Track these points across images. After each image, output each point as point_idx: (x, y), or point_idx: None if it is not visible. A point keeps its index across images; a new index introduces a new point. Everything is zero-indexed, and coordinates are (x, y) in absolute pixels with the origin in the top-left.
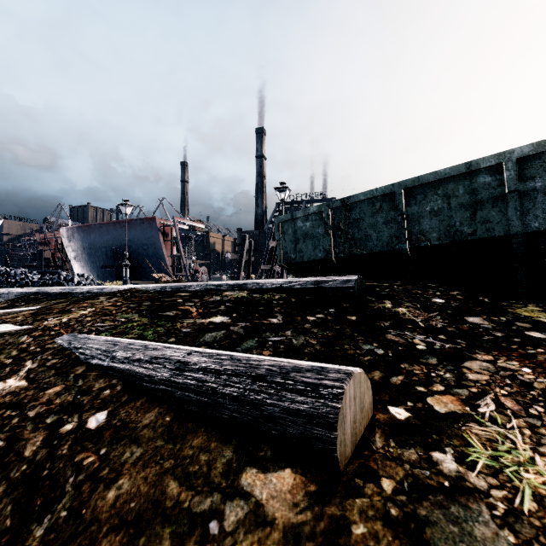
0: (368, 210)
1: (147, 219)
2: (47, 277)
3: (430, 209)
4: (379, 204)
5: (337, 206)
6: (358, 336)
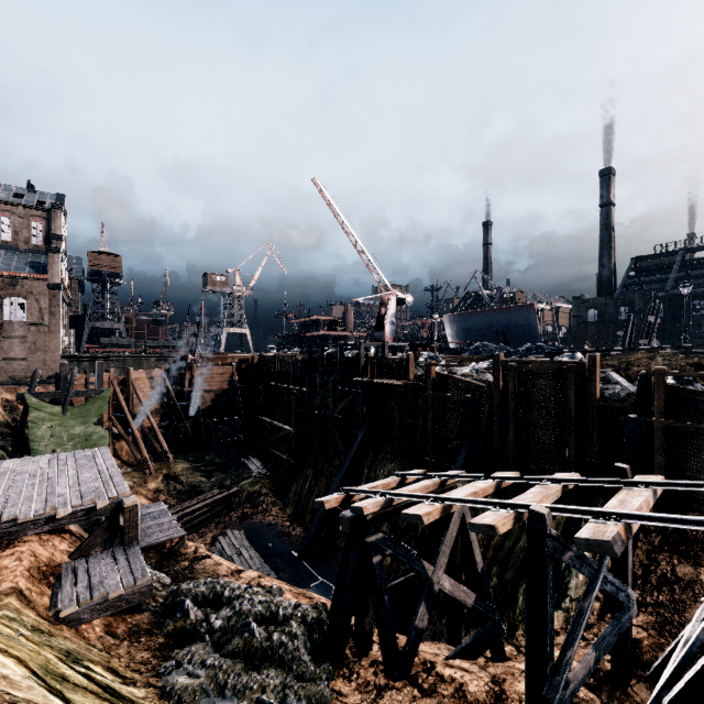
0: None
1: (525, 306)
2: (555, 347)
3: None
4: None
5: None
6: None
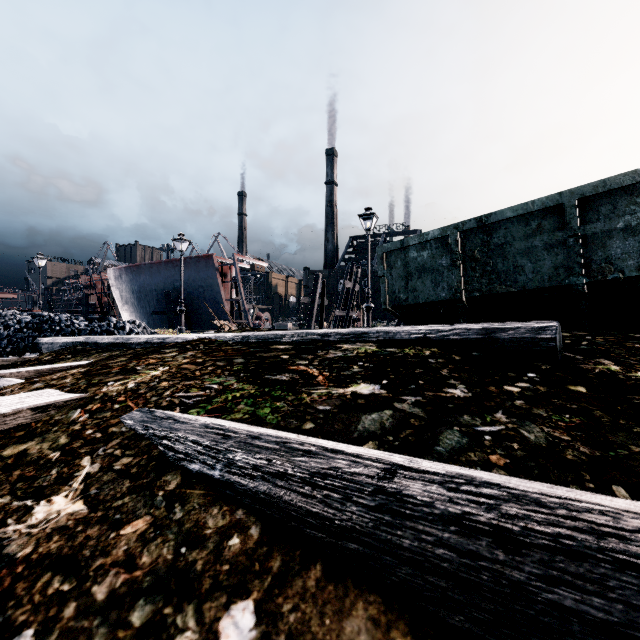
0: (519, 231)
1: (203, 257)
2: (95, 324)
3: (624, 225)
4: (536, 222)
5: (470, 228)
6: (632, 426)
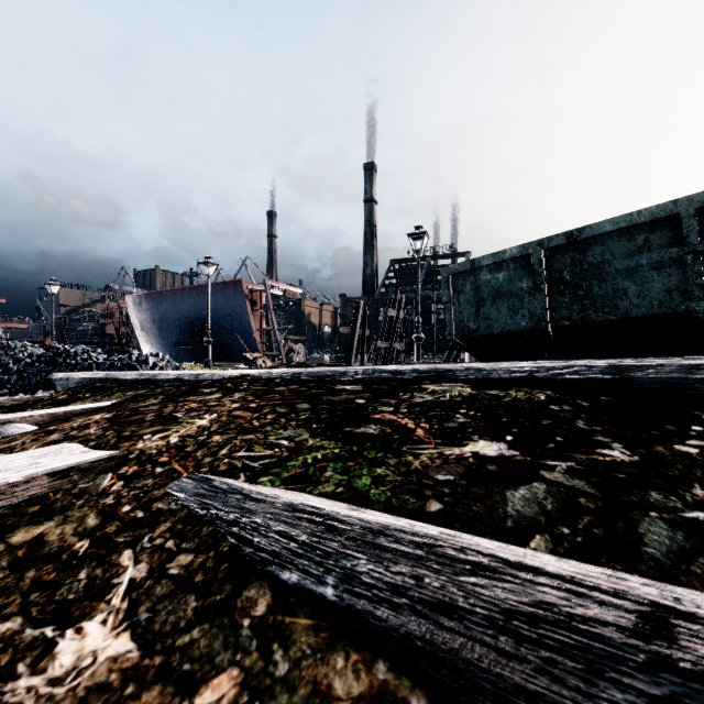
0: (621, 247)
1: (231, 283)
2: (115, 358)
3: None
4: (642, 236)
5: (557, 245)
6: None
